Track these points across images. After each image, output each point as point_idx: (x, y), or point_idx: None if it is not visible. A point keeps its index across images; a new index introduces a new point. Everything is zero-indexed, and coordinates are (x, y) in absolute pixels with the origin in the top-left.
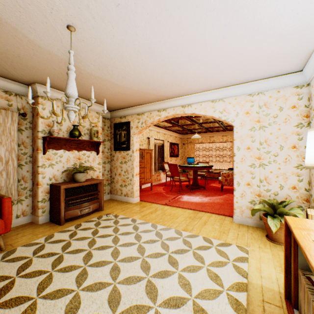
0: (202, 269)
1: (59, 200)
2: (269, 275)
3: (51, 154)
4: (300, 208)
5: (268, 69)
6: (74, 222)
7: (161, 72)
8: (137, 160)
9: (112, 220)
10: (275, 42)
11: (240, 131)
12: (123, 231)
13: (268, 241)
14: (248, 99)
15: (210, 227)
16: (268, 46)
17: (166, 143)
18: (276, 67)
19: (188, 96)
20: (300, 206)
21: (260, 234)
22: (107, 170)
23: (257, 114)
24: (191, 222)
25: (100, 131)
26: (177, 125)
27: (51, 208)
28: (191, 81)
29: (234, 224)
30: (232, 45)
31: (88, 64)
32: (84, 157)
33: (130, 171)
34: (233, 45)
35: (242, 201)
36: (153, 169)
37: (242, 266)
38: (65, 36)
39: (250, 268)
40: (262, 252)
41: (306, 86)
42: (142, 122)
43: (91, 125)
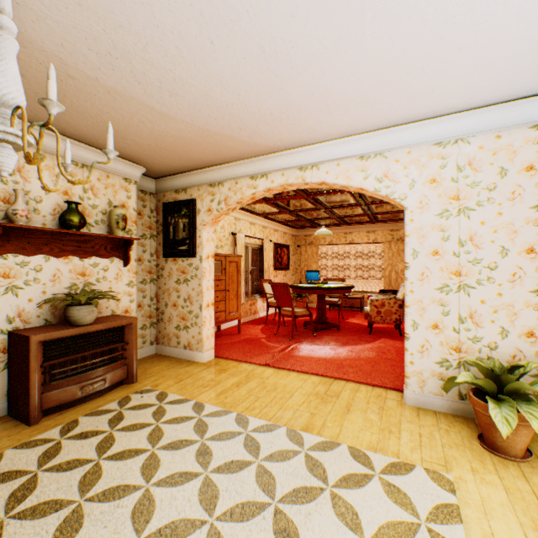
0: None
1: (27, 369)
2: None
3: (13, 265)
4: None
5: (484, 84)
6: (65, 417)
7: (257, 82)
8: (210, 276)
9: (152, 406)
10: (521, 6)
11: (418, 217)
12: (172, 438)
13: (486, 450)
14: (436, 153)
15: (361, 418)
16: (502, 18)
17: (266, 245)
18: (502, 80)
19: (312, 147)
20: None
21: (464, 432)
22: (150, 296)
23: (453, 182)
24: (320, 406)
25: (133, 217)
26: (287, 211)
27: (11, 385)
28: (320, 109)
29: (407, 408)
30: (425, 10)
31: (83, 50)
32: (94, 270)
33: (196, 299)
34: (427, 10)
35: (422, 362)
36: (242, 293)
37: (451, 534)
38: None
39: (471, 537)
40: (482, 484)
41: None
42: (219, 200)
43: (111, 204)
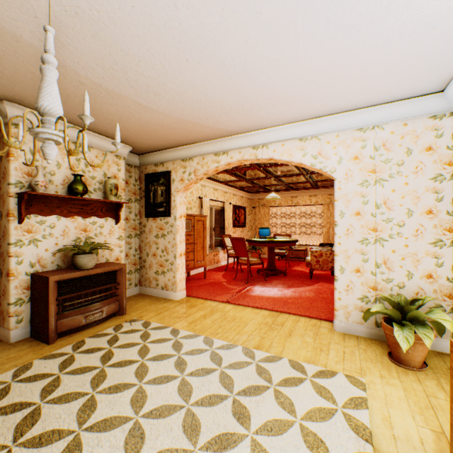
0: (292, 427)
1: (46, 302)
2: (407, 434)
3: (34, 223)
4: (439, 309)
5: (392, 86)
6: (74, 338)
7: (220, 86)
8: (182, 232)
9: (139, 331)
10: (412, 35)
11: (344, 186)
12: (156, 353)
13: (393, 363)
14: (358, 137)
15: (299, 340)
16: (399, 43)
17: (227, 207)
18: (405, 83)
19: (262, 131)
20: (439, 306)
21: (378, 351)
22: (134, 248)
23: (371, 159)
24: (268, 332)
25: (122, 185)
26: (244, 179)
27: (34, 314)
28: (268, 104)
29: (335, 334)
30: (342, 38)
31: (92, 66)
32: (93, 227)
33: (171, 250)
34: (343, 38)
35: (347, 298)
36: (207, 245)
37: (359, 416)
38: (39, 1)
39: (374, 418)
40: (387, 385)
41: (449, 116)
42: (189, 172)
43: (105, 175)
